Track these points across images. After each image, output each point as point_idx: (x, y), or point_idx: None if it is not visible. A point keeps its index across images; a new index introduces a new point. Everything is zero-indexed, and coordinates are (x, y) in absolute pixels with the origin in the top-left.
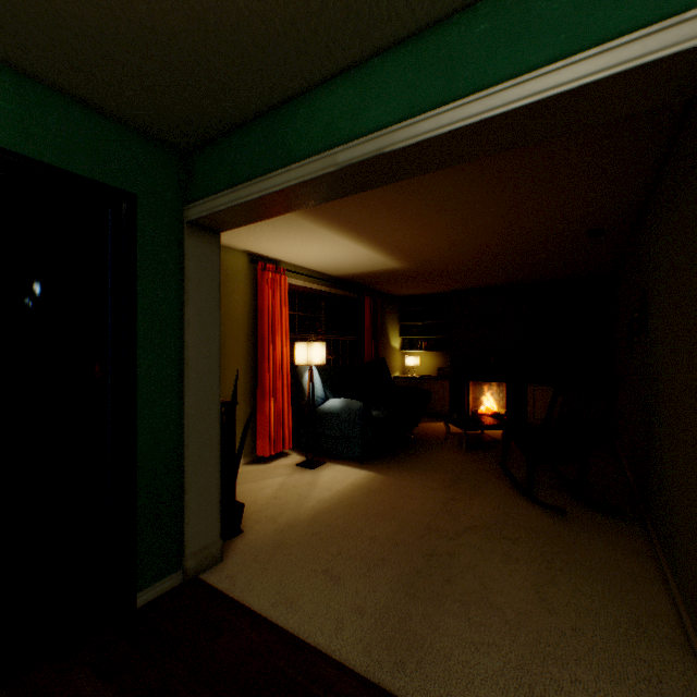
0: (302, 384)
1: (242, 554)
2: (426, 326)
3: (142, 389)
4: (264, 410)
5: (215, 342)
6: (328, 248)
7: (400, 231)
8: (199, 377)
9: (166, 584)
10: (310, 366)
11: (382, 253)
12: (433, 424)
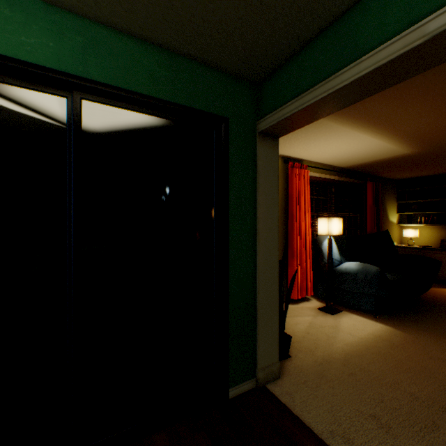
0: (320, 249)
1: (293, 376)
2: (425, 203)
3: (231, 250)
4: (292, 266)
5: (274, 218)
6: (345, 144)
7: (424, 117)
8: (265, 243)
9: (245, 385)
10: (329, 236)
11: (396, 141)
12: (438, 289)
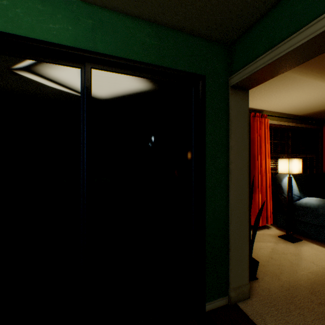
0: (280, 185)
1: (262, 298)
2: None
3: (207, 186)
4: (254, 198)
5: (245, 159)
6: (305, 94)
7: None
8: (236, 180)
9: (219, 301)
10: (289, 174)
11: None
12: None
